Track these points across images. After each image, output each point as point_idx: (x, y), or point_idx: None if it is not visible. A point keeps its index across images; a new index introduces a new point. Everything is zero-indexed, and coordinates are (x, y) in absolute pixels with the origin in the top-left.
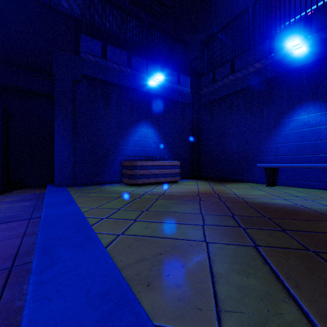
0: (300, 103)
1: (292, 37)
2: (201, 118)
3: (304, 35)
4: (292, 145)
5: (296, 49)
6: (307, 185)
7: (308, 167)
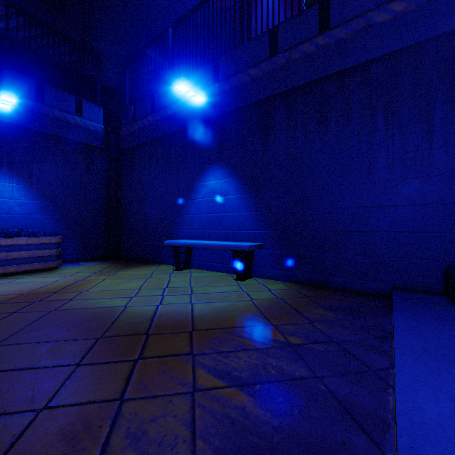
0: (210, 165)
1: (177, 79)
2: (120, 170)
3: (214, 81)
4: (203, 217)
5: (192, 96)
6: (215, 267)
7: (205, 247)
